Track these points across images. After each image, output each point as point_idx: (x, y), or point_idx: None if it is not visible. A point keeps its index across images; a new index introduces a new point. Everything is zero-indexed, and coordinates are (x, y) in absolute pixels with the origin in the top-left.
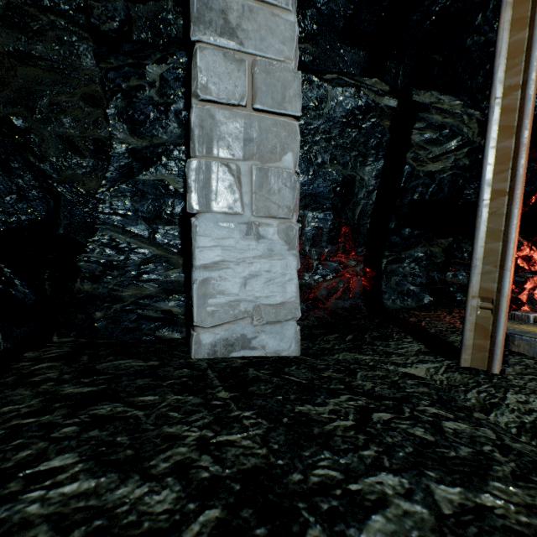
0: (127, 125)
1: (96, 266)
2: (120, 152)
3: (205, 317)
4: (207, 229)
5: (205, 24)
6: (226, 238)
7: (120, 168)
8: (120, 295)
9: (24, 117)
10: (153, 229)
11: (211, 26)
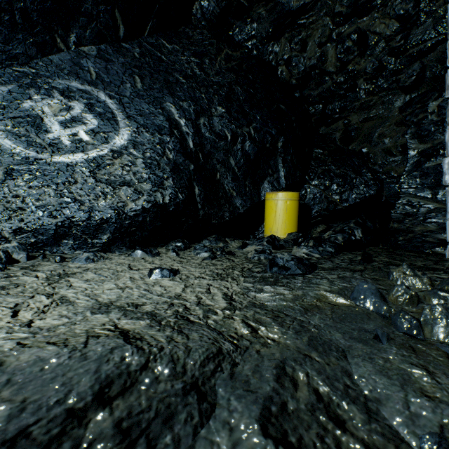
0: (416, 139)
1: (399, 215)
2: (412, 155)
3: None
4: None
5: None
6: None
7: (412, 163)
8: (412, 230)
9: (366, 147)
10: (434, 193)
11: None
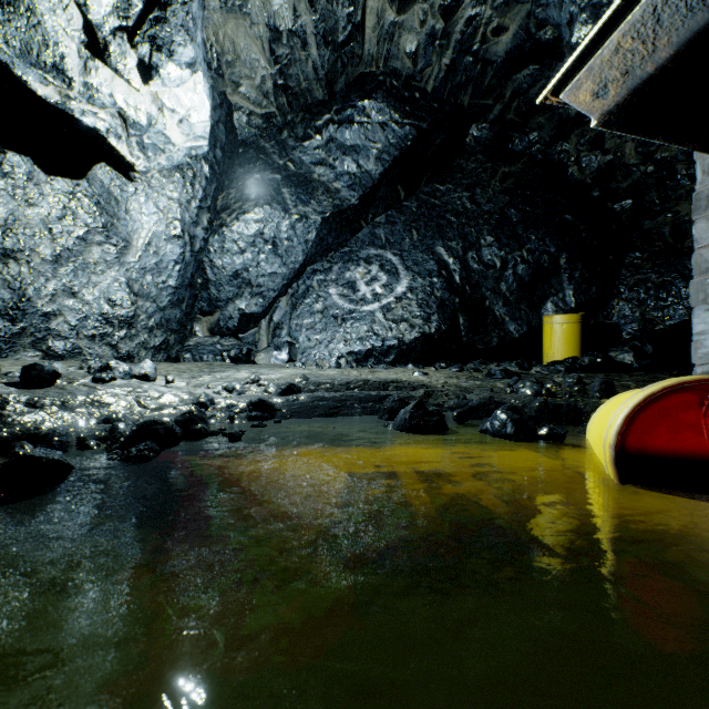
0: None
1: None
2: None
3: (695, 359)
4: (697, 314)
5: (696, 210)
6: (705, 318)
7: None
8: None
9: None
10: None
11: (699, 209)
